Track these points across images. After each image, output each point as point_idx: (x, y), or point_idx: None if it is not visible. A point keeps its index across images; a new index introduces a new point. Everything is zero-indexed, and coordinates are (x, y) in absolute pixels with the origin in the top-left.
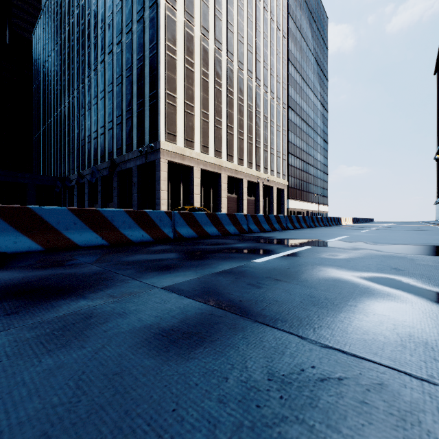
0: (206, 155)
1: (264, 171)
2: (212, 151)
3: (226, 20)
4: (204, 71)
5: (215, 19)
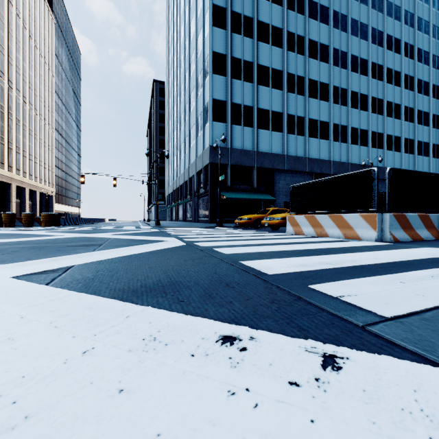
0: (3, 170)
1: (40, 181)
2: (7, 166)
3: (15, 65)
4: (2, 105)
5: (9, 65)
